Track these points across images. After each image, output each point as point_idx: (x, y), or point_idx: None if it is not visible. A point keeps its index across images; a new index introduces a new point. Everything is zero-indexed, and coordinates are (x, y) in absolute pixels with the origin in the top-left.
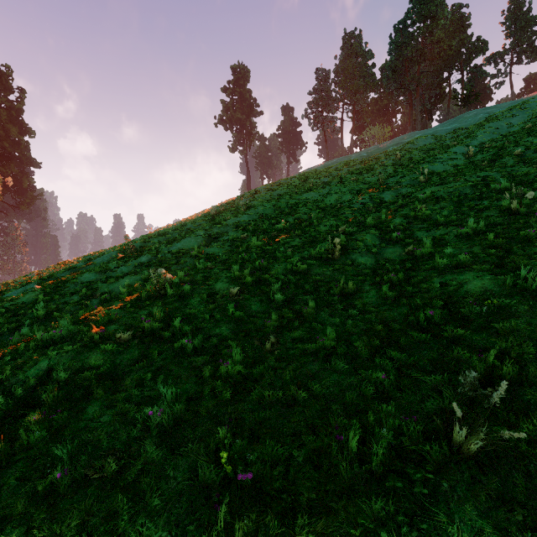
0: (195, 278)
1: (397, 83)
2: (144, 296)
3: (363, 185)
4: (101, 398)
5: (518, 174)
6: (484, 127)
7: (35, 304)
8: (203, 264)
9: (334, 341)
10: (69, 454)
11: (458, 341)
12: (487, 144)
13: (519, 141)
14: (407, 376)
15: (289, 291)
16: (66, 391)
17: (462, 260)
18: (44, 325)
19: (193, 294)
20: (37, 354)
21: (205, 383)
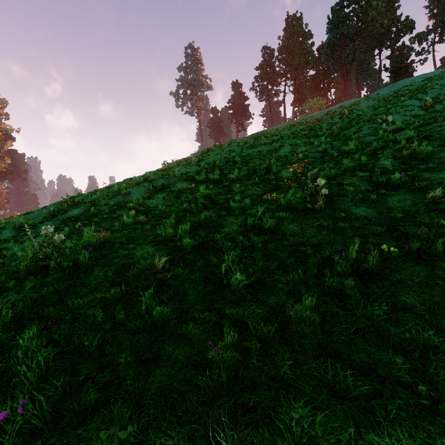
0: (115, 237)
1: (334, 59)
2: (24, 267)
3: (316, 138)
4: None
5: None
6: (432, 84)
7: None
8: (133, 218)
9: None
10: None
11: None
12: (442, 97)
13: None
14: None
15: (255, 265)
16: None
17: None
18: None
19: (96, 265)
20: None
21: None
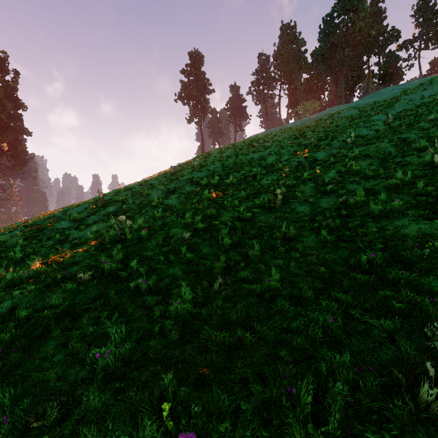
0: (154, 224)
1: (325, 65)
2: (107, 240)
3: (299, 147)
4: (57, 337)
5: (434, 136)
6: (400, 99)
7: (14, 248)
8: (161, 213)
9: (279, 283)
10: (12, 399)
11: (405, 284)
12: (404, 113)
13: (432, 109)
14: (354, 319)
15: (236, 236)
16: (26, 329)
17: (396, 207)
18: (21, 266)
19: (150, 238)
20: (3, 293)
21: (156, 323)
